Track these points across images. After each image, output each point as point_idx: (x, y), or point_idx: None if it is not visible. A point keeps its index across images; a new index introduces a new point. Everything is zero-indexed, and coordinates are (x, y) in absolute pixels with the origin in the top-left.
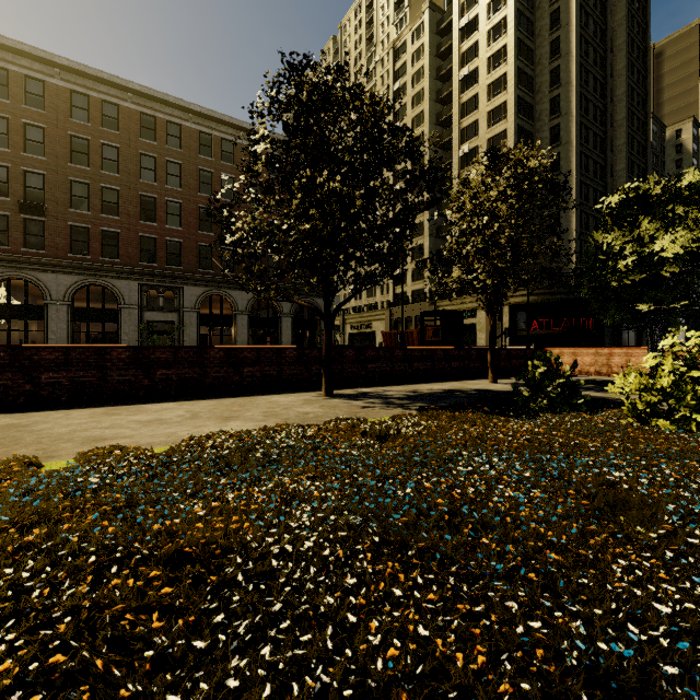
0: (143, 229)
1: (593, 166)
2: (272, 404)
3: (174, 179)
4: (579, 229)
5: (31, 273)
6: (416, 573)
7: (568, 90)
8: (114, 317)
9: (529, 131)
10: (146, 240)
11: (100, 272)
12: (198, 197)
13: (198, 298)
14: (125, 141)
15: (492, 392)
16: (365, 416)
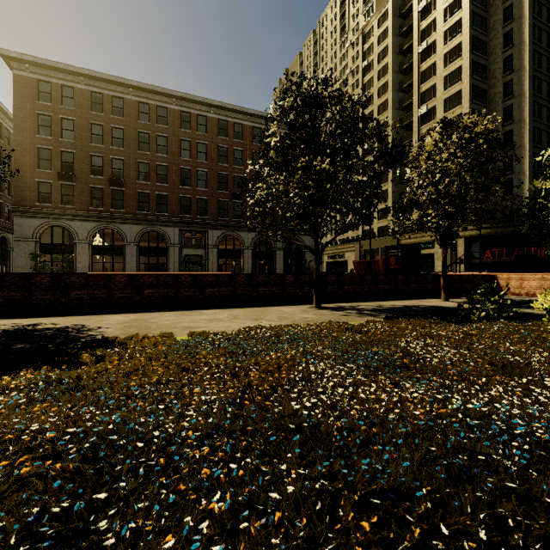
0: (182, 191)
1: (546, 113)
2: (281, 312)
3: (202, 155)
4: (531, 169)
5: (115, 225)
6: (384, 384)
7: (520, 49)
8: (164, 253)
9: (483, 89)
10: (184, 199)
11: (156, 223)
12: (218, 166)
13: (218, 238)
14: (171, 132)
15: (443, 307)
16: (346, 320)
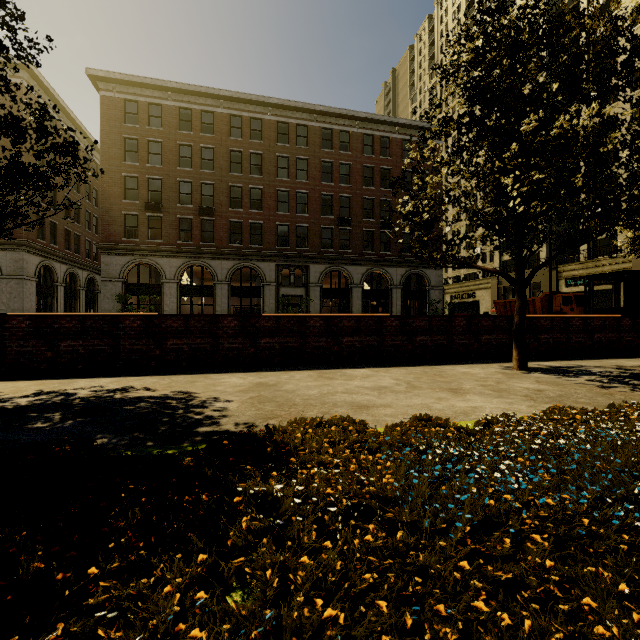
0: (279, 218)
1: None
2: (471, 375)
3: (302, 174)
4: None
5: (205, 261)
6: None
7: None
8: (258, 293)
9: None
10: (281, 227)
11: (249, 257)
12: (321, 186)
13: (321, 274)
14: (266, 148)
15: None
16: (633, 399)
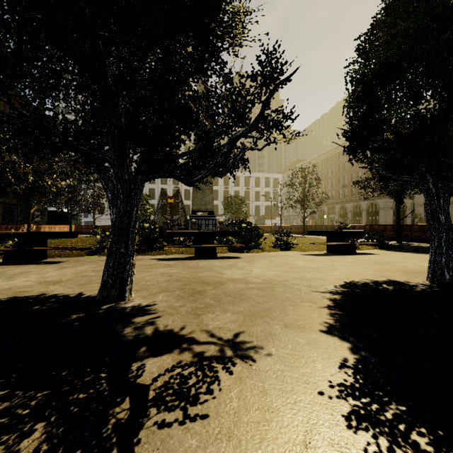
0: None
1: None
2: None
3: None
4: None
5: None
6: None
7: None
8: None
9: None
10: None
11: None
12: None
13: None
14: None
15: None
16: None
